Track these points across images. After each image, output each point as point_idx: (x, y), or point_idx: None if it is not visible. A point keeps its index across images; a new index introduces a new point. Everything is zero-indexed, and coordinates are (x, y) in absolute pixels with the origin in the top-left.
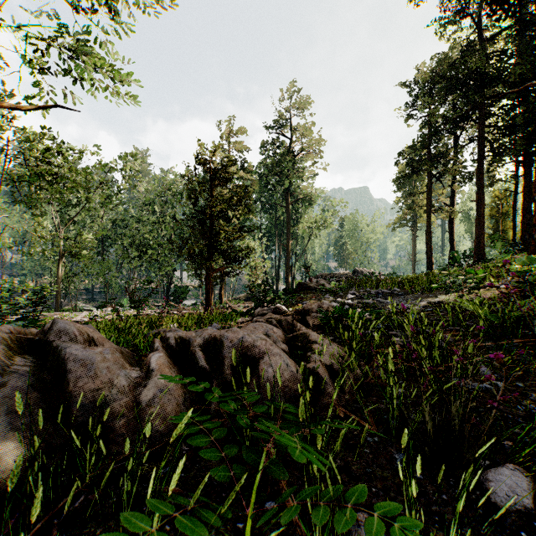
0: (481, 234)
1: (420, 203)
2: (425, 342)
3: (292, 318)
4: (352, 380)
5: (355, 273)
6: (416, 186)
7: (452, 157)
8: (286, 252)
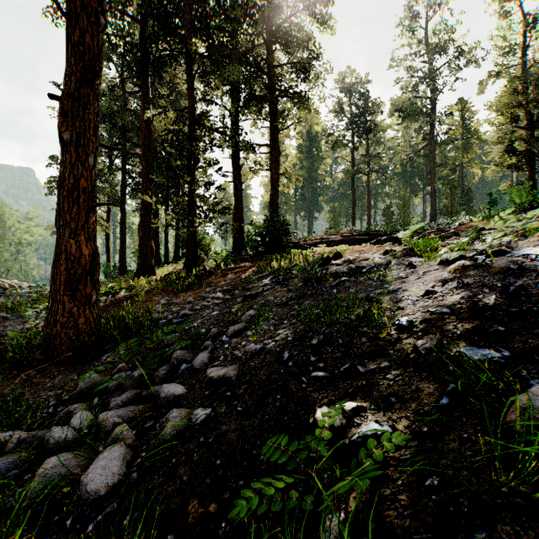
0: (124, 251)
1: None
2: None
3: None
4: None
5: None
6: None
7: (107, 178)
8: None
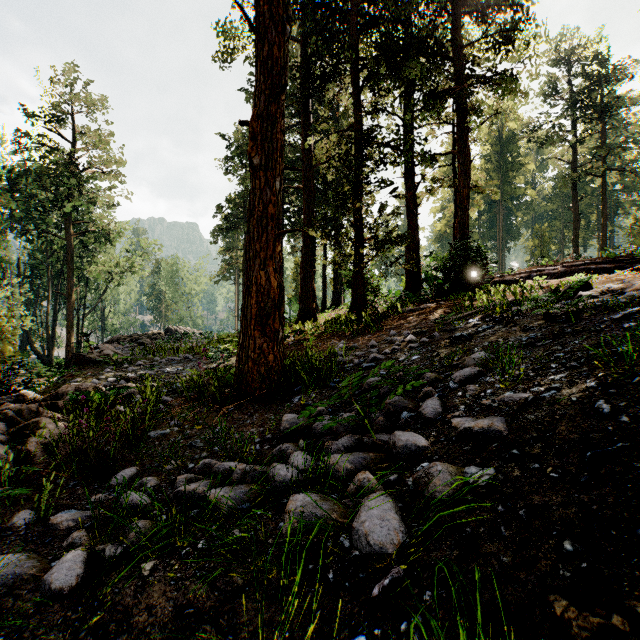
0: None
1: (239, 260)
2: (131, 412)
3: (40, 405)
4: (68, 450)
5: (168, 332)
6: (239, 239)
7: None
8: (68, 304)
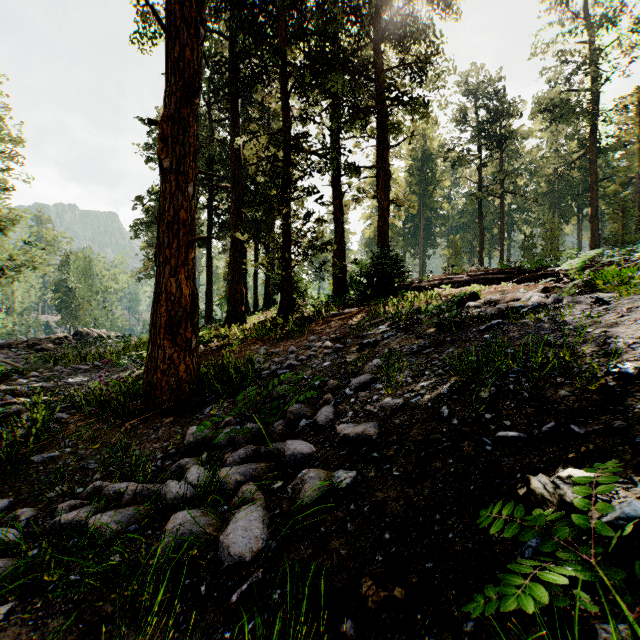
0: (211, 298)
1: None
2: (9, 436)
3: None
4: None
5: (78, 335)
6: None
7: None
8: None
